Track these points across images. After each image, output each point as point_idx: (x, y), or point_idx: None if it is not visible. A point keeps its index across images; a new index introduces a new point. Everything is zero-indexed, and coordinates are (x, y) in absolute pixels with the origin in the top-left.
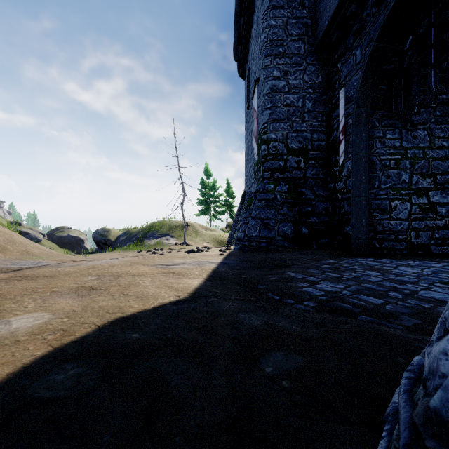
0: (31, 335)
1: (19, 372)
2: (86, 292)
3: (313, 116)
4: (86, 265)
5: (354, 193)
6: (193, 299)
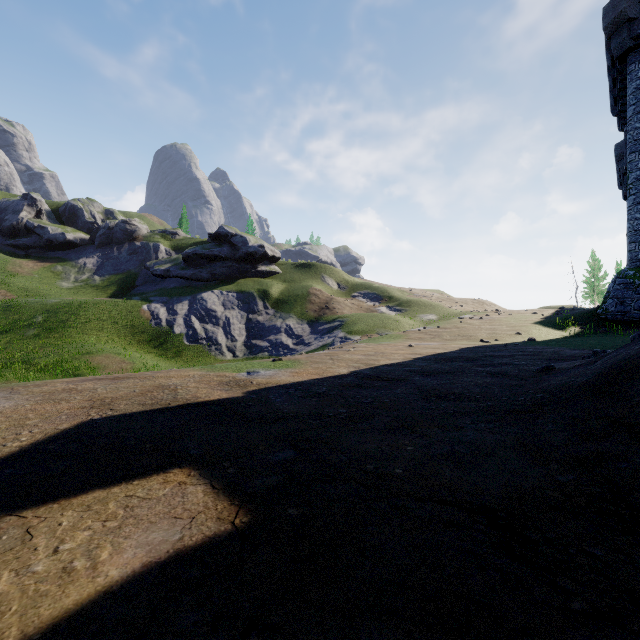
0: None
1: None
2: None
3: None
4: None
5: None
6: None
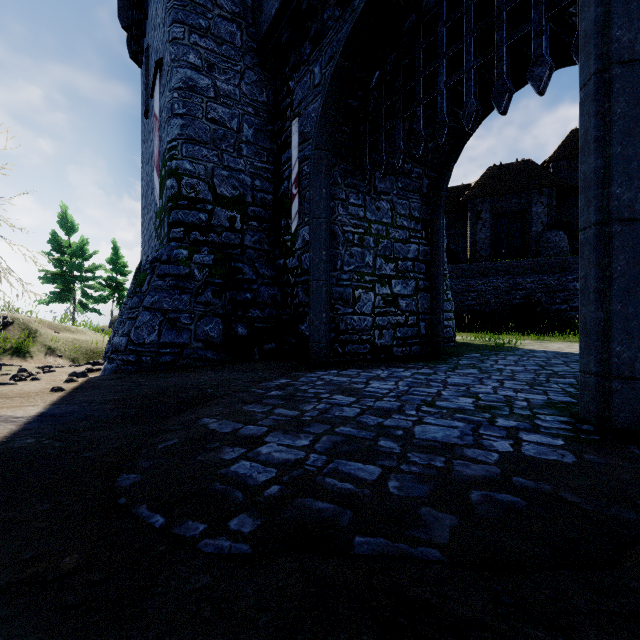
0: None
1: None
2: None
3: (254, 151)
4: None
5: (312, 274)
6: None
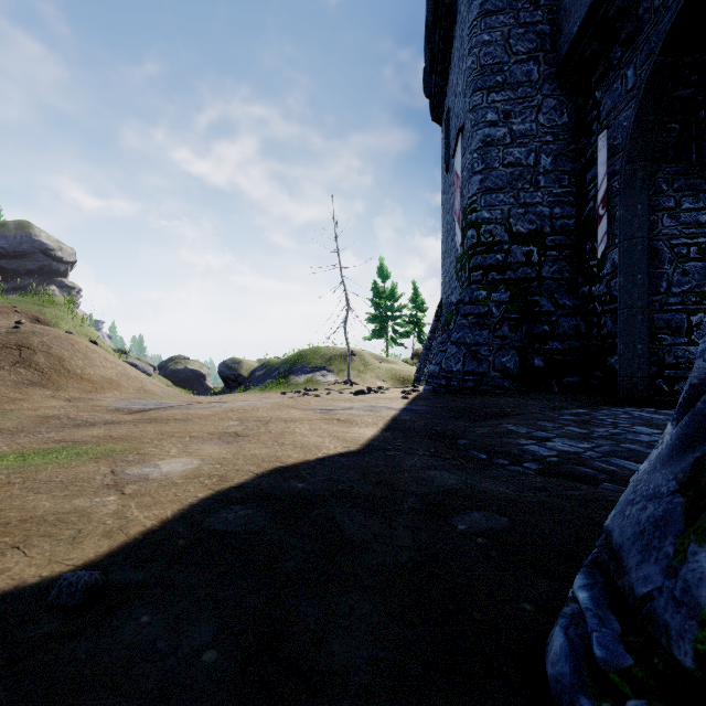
0: (186, 479)
1: (189, 509)
2: (232, 439)
3: (553, 178)
4: (222, 407)
5: (623, 302)
6: (367, 452)
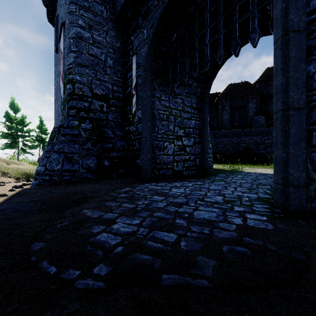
0: None
1: None
2: None
3: (113, 71)
4: None
5: (143, 134)
6: None
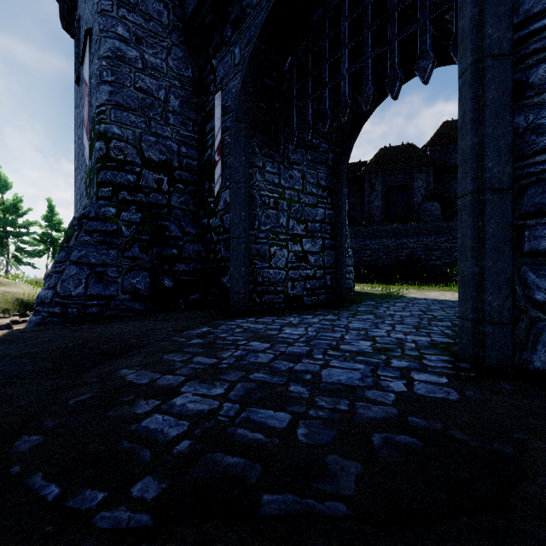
0: None
1: None
2: None
3: (181, 120)
4: None
5: (233, 232)
6: None
